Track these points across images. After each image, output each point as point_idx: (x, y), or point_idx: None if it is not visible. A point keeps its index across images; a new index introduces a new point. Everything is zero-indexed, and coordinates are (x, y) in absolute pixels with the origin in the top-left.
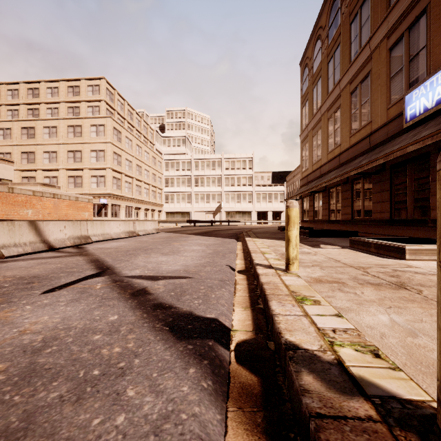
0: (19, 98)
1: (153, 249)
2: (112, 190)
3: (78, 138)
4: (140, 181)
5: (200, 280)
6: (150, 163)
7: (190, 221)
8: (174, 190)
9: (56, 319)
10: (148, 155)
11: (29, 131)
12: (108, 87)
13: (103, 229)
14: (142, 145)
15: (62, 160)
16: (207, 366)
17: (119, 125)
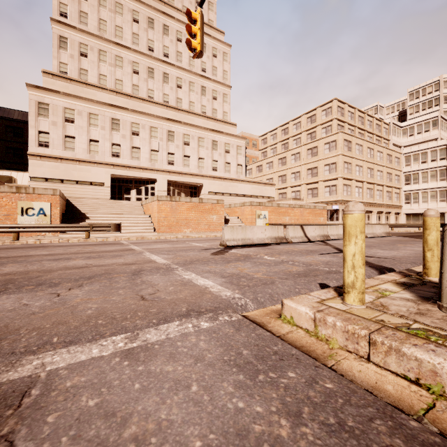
0: (277, 139)
1: (375, 246)
2: (343, 197)
3: (314, 157)
4: (371, 184)
5: (397, 260)
6: (384, 162)
7: (441, 225)
8: (418, 187)
9: (328, 259)
10: (381, 154)
11: (282, 160)
12: (339, 105)
13: (337, 231)
14: (373, 146)
15: (303, 177)
16: (377, 271)
17: (349, 136)
